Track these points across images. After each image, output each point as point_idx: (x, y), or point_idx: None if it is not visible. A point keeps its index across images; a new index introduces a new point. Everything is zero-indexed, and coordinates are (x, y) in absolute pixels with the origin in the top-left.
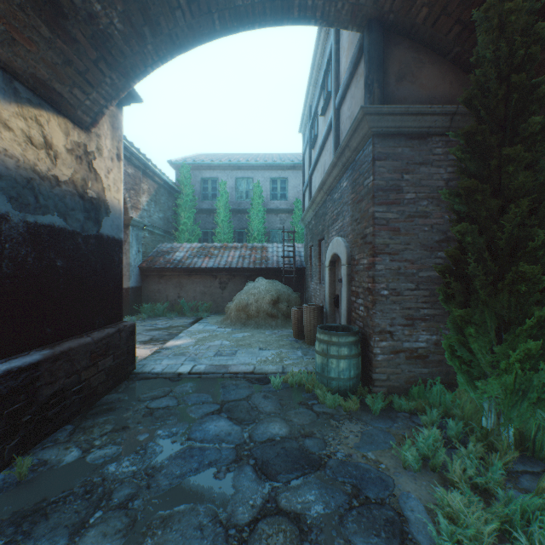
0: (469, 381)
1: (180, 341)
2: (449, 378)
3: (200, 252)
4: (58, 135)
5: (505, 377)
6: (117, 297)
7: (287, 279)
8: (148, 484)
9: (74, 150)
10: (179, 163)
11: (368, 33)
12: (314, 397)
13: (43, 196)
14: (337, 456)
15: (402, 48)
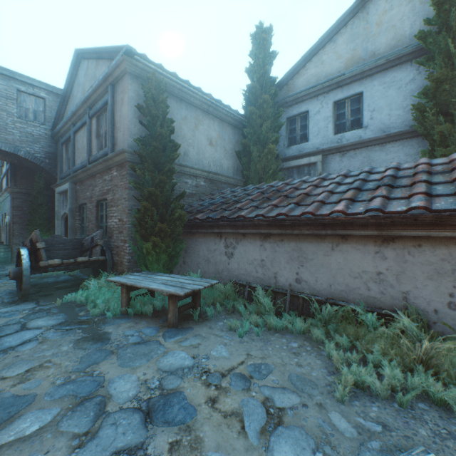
0: None
1: None
2: None
3: None
4: None
5: None
6: None
7: None
8: None
9: None
10: None
11: (11, 166)
12: None
13: None
14: None
15: (23, 171)
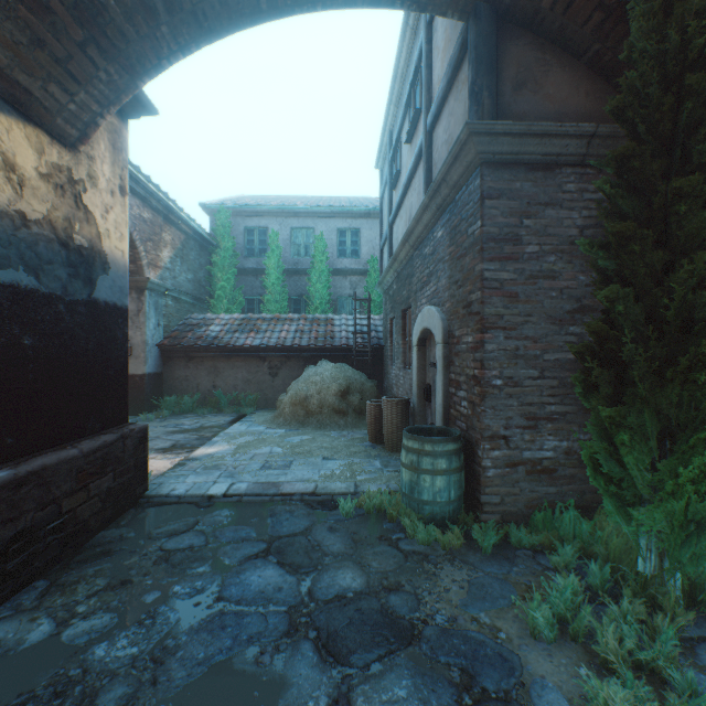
0: (619, 507)
1: (214, 447)
2: (584, 500)
3: (243, 326)
4: (25, 152)
5: (673, 504)
6: (121, 389)
7: (360, 363)
8: (154, 678)
9: (52, 175)
10: (215, 207)
11: (475, 21)
12: (400, 528)
13: (0, 241)
14: (437, 622)
15: (521, 45)
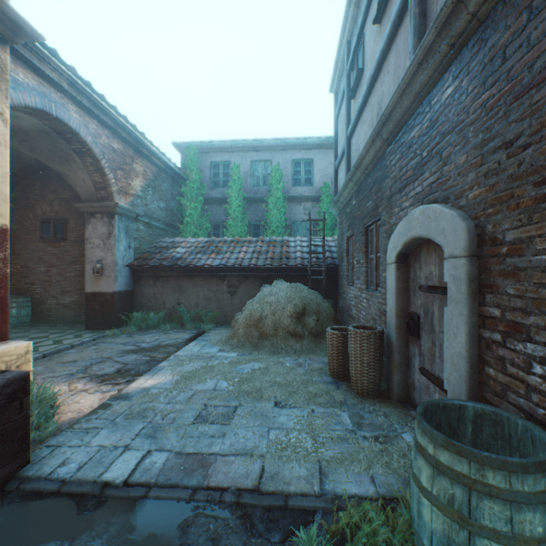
0: None
1: (155, 378)
2: None
3: (206, 248)
4: None
5: None
6: None
7: (314, 282)
8: None
9: None
10: (185, 146)
11: None
12: None
13: None
14: None
15: None
